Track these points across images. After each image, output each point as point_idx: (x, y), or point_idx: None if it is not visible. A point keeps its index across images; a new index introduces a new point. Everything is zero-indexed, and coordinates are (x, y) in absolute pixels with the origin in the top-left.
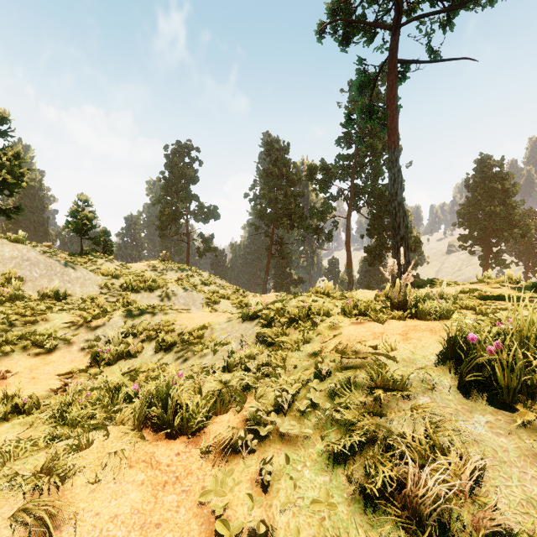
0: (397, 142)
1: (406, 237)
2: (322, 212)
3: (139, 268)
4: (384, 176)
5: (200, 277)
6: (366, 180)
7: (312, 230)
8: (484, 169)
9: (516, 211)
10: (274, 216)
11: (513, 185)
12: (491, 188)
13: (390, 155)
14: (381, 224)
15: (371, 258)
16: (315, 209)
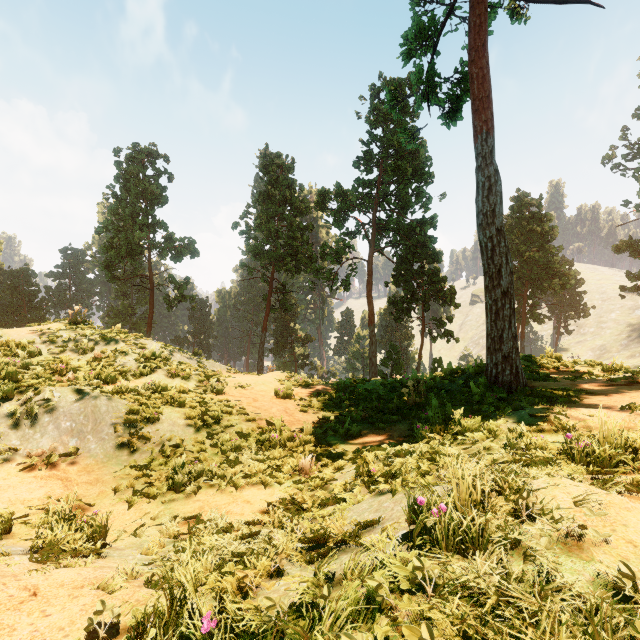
0: (491, 121)
1: (511, 291)
2: (337, 252)
3: (19, 337)
4: (414, 209)
5: (140, 354)
6: (391, 214)
7: (324, 275)
8: (521, 209)
9: (555, 259)
10: (274, 254)
11: (551, 229)
12: (529, 230)
13: (480, 145)
14: (409, 269)
15: (397, 311)
16: (328, 247)
